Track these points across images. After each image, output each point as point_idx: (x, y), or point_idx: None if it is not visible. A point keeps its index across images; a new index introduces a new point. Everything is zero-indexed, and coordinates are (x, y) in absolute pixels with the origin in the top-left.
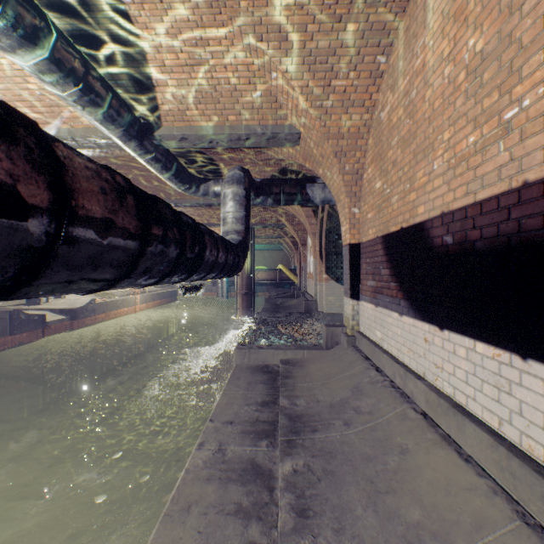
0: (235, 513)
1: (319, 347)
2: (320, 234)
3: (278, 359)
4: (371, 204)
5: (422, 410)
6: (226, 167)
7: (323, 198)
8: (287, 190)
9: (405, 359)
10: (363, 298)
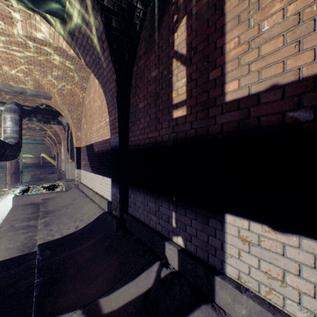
0: (22, 233)
1: (63, 191)
2: (68, 139)
3: (40, 199)
4: (84, 133)
5: (91, 198)
6: (3, 96)
7: (68, 123)
8: (47, 116)
9: (90, 186)
10: (82, 169)
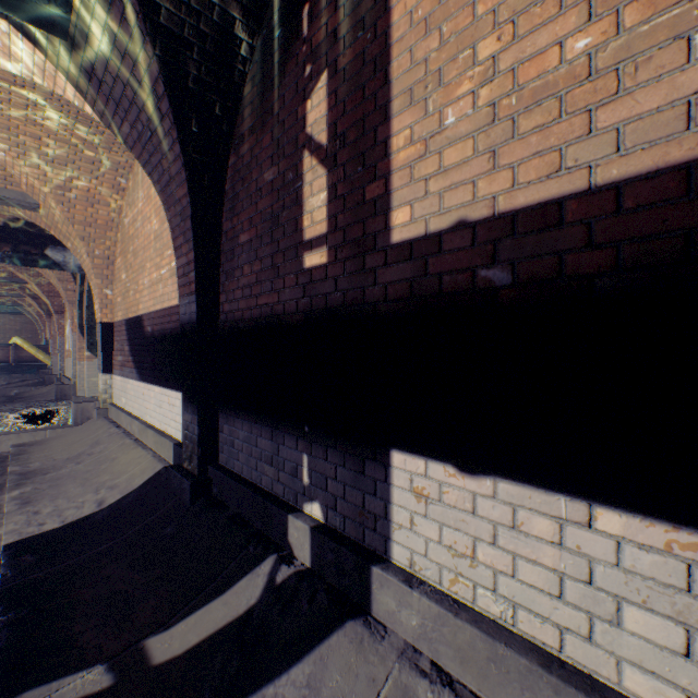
0: None
1: (68, 426)
2: (82, 303)
3: (9, 446)
4: (120, 290)
5: (138, 438)
6: None
7: (81, 266)
8: (26, 249)
9: (136, 411)
10: (116, 373)
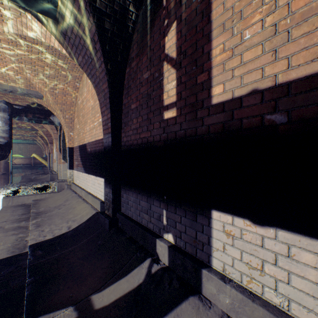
0: (13, 235)
1: (55, 192)
2: (60, 139)
3: (31, 200)
4: (76, 133)
5: (84, 198)
6: None
7: (60, 122)
8: (38, 116)
9: (83, 186)
10: (74, 169)
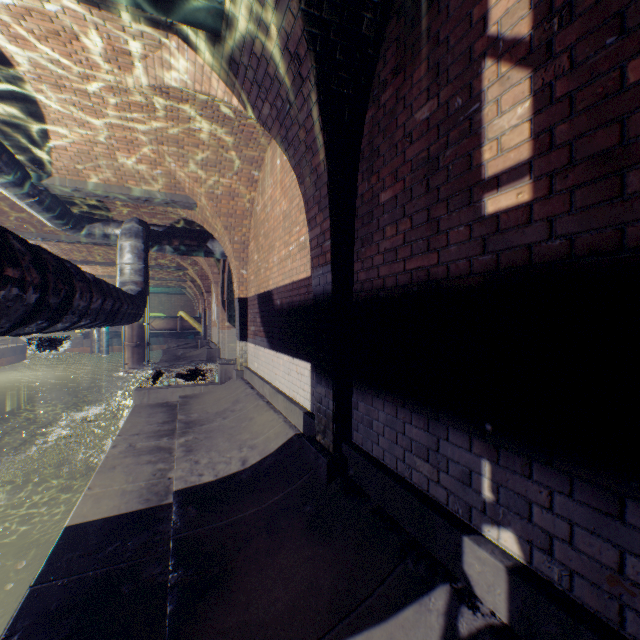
0: (148, 463)
1: (215, 383)
2: (223, 283)
3: (178, 396)
4: (253, 269)
5: (268, 400)
6: (119, 211)
7: (223, 252)
8: (188, 242)
9: (266, 376)
10: (249, 340)
